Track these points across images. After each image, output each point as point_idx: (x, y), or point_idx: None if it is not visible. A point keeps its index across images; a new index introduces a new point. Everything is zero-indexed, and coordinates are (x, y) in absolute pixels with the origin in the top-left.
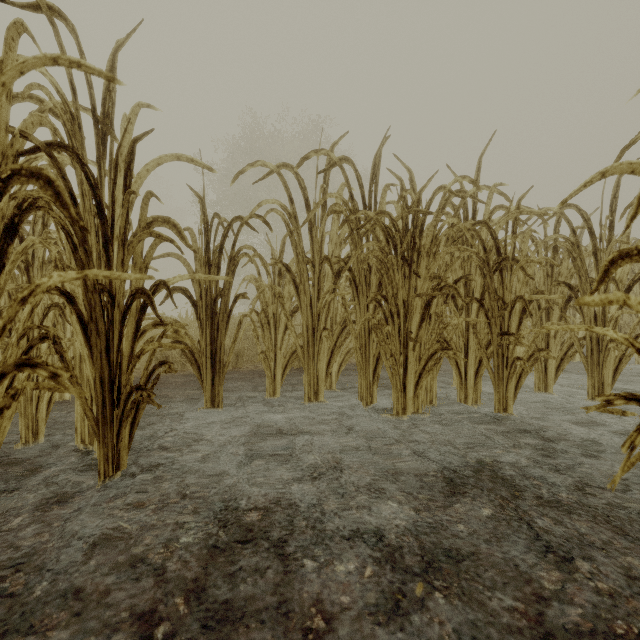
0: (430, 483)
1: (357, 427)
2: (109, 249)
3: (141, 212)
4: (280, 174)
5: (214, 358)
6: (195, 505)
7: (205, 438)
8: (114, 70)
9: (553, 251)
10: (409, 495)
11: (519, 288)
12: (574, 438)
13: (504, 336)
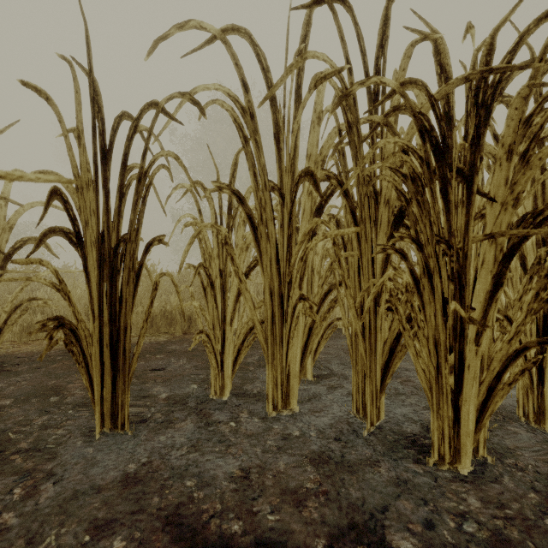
0: None
1: (373, 504)
2: None
3: None
4: (227, 42)
5: (115, 346)
6: None
7: None
8: None
9: None
10: None
11: None
12: None
13: None
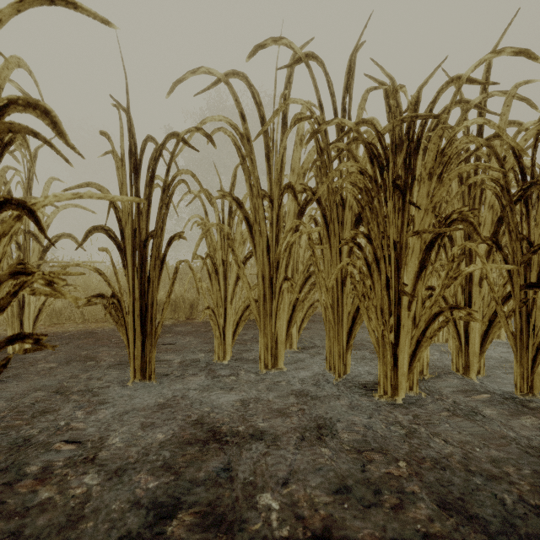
0: None
1: (333, 418)
2: None
3: None
4: (229, 84)
5: (144, 316)
6: None
7: (110, 443)
8: None
9: None
10: None
11: None
12: None
13: (533, 289)
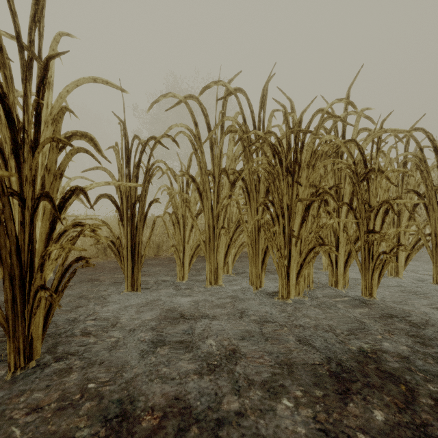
0: (320, 374)
1: (249, 310)
2: (19, 155)
3: (55, 124)
4: (187, 103)
5: (134, 251)
6: (94, 403)
7: (121, 321)
8: (39, 4)
9: (403, 166)
10: (302, 390)
11: (382, 194)
12: (436, 322)
13: (370, 234)
